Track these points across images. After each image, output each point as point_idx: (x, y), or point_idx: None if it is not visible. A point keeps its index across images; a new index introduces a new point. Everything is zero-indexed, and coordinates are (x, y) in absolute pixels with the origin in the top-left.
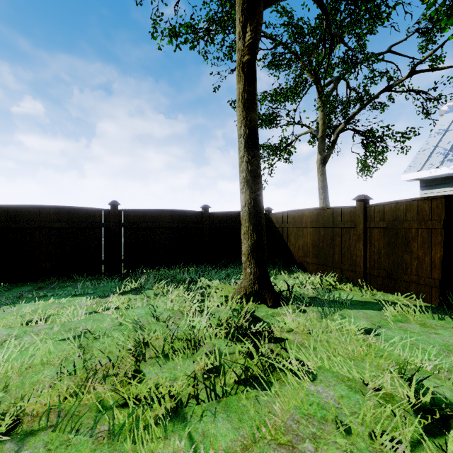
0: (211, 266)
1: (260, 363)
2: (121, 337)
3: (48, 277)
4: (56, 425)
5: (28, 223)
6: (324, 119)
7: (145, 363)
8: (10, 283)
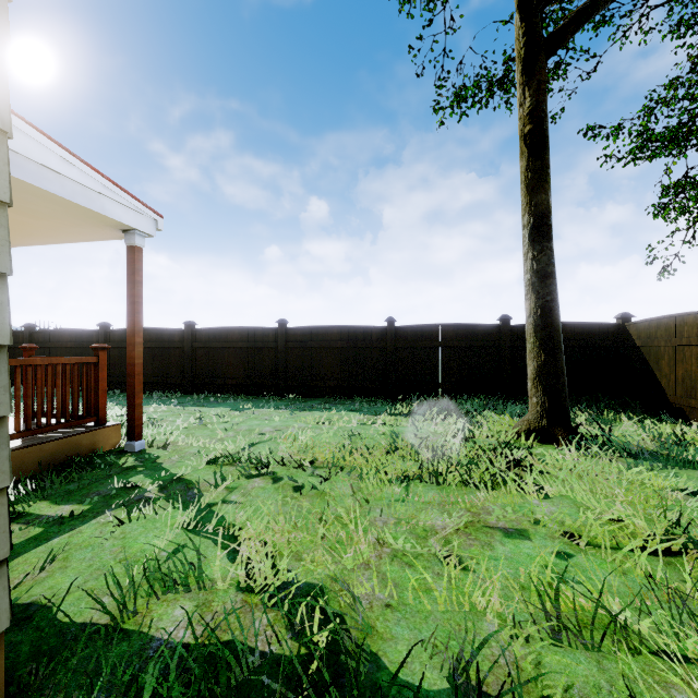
0: (513, 401)
1: (489, 473)
2: (380, 441)
3: (332, 395)
4: (332, 467)
5: (318, 342)
6: None
7: (393, 457)
8: (306, 397)
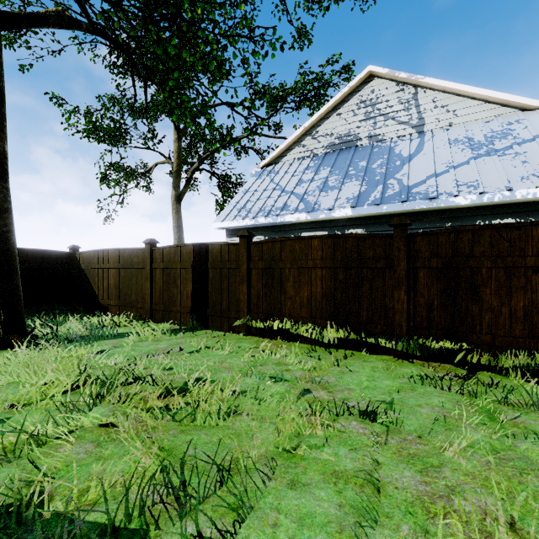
0: None
1: None
2: None
3: None
4: None
5: None
6: (179, 153)
7: None
8: None
